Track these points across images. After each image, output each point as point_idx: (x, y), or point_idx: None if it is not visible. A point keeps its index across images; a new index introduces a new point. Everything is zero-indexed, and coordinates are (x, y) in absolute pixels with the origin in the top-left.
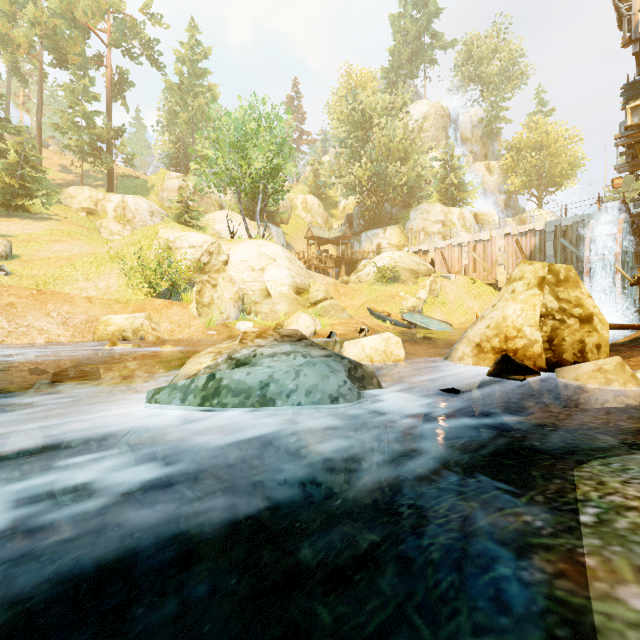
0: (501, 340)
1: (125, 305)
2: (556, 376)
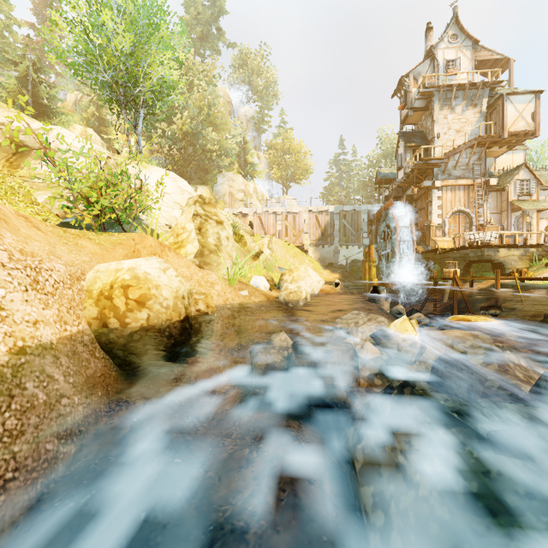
0: None
1: (95, 242)
2: None
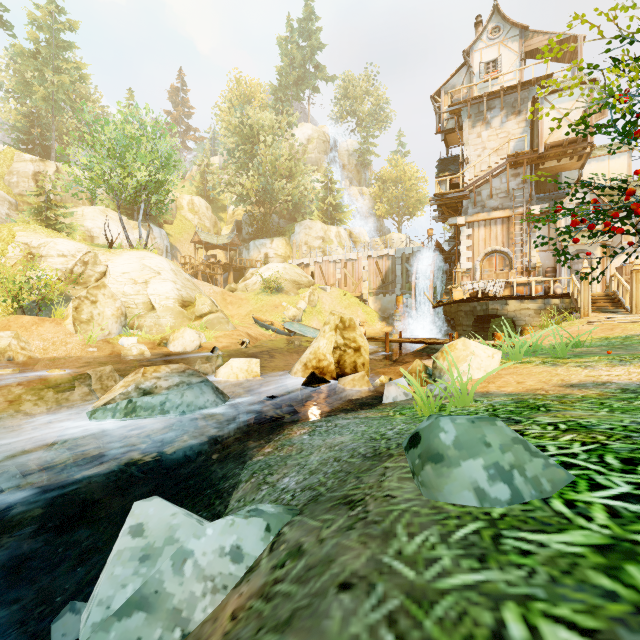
0: (317, 361)
1: None
2: (337, 383)
